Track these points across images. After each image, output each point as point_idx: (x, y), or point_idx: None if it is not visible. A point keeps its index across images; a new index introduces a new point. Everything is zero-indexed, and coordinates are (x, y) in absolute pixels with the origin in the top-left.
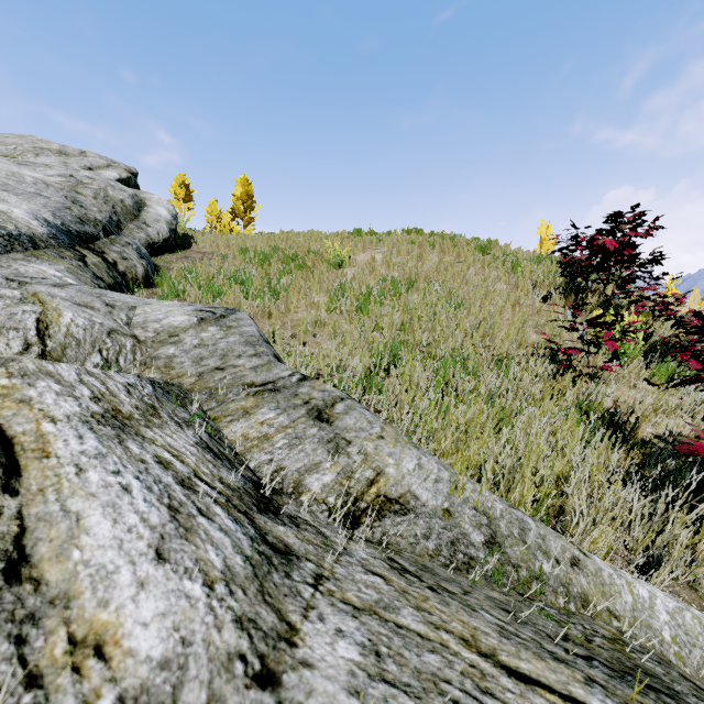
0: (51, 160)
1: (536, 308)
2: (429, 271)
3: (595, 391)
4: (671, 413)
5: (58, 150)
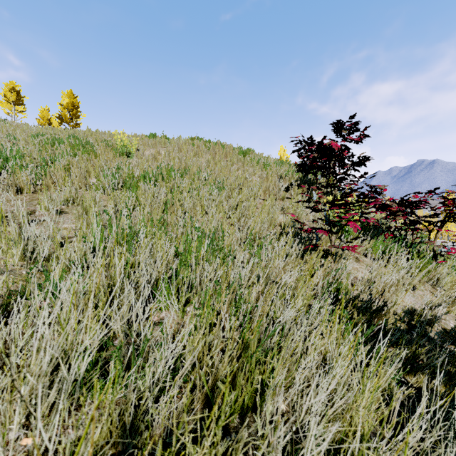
0: None
1: (281, 195)
2: (202, 163)
3: (344, 274)
4: (394, 286)
5: None
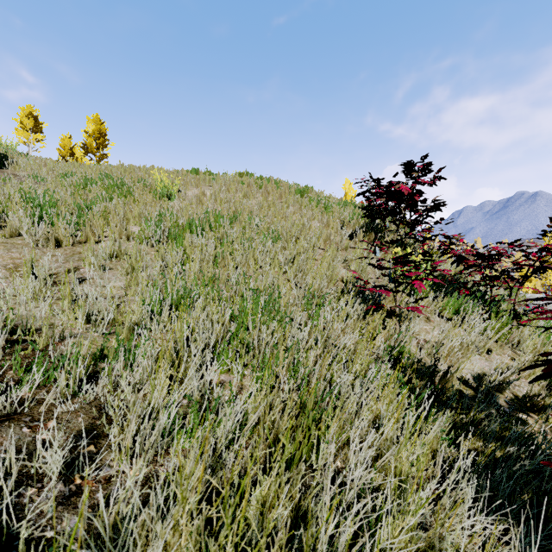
0: None
1: (344, 244)
2: (253, 207)
3: (407, 337)
4: (466, 349)
5: None
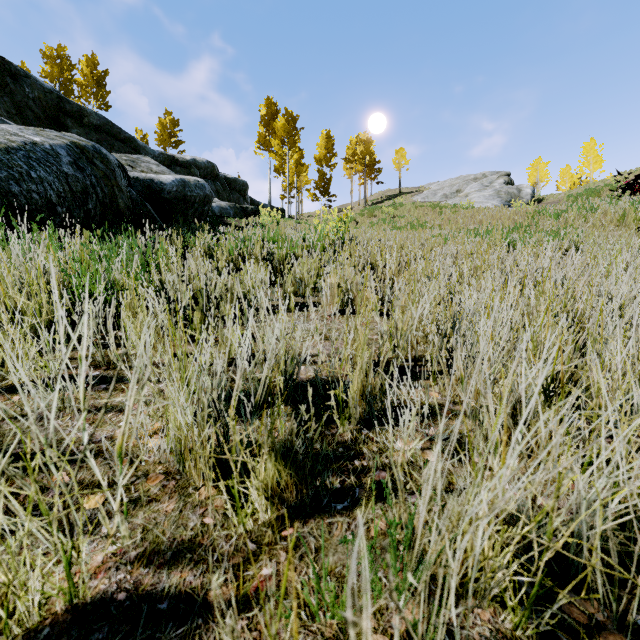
0: (476, 185)
1: None
2: None
3: None
4: None
5: (473, 178)
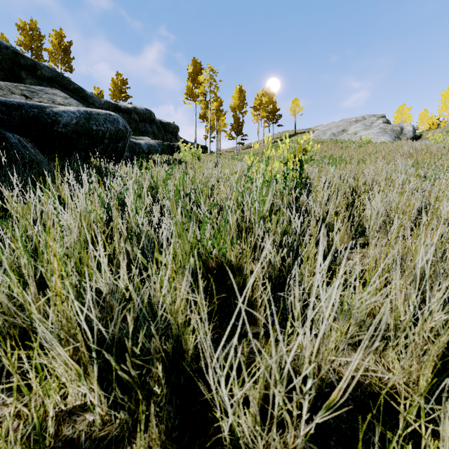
0: (359, 125)
1: None
2: None
3: None
4: None
5: (355, 120)
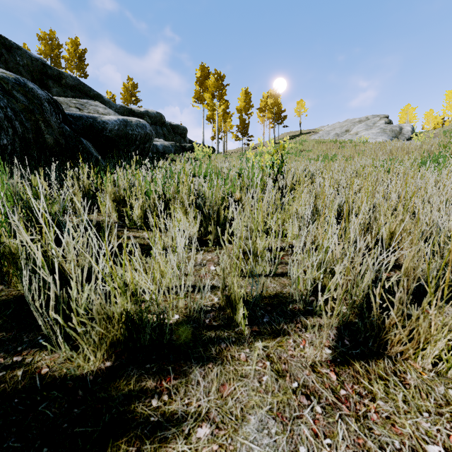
0: (362, 125)
1: None
2: None
3: None
4: None
5: (358, 121)
